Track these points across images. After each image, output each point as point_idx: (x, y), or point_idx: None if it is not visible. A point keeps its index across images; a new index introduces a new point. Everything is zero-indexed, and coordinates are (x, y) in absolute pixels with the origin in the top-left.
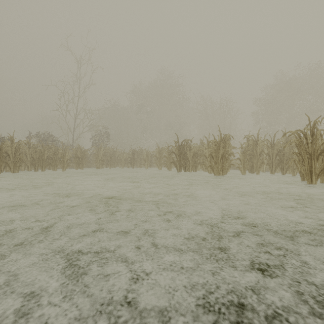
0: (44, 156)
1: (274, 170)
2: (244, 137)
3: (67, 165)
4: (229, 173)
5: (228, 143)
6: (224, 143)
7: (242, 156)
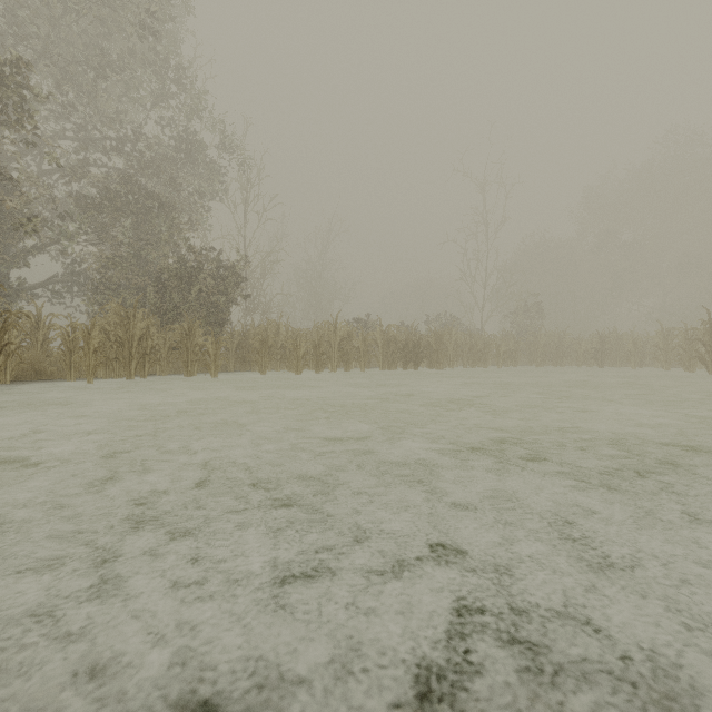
0: (475, 349)
1: None
2: None
3: (502, 361)
4: None
5: None
6: None
7: None
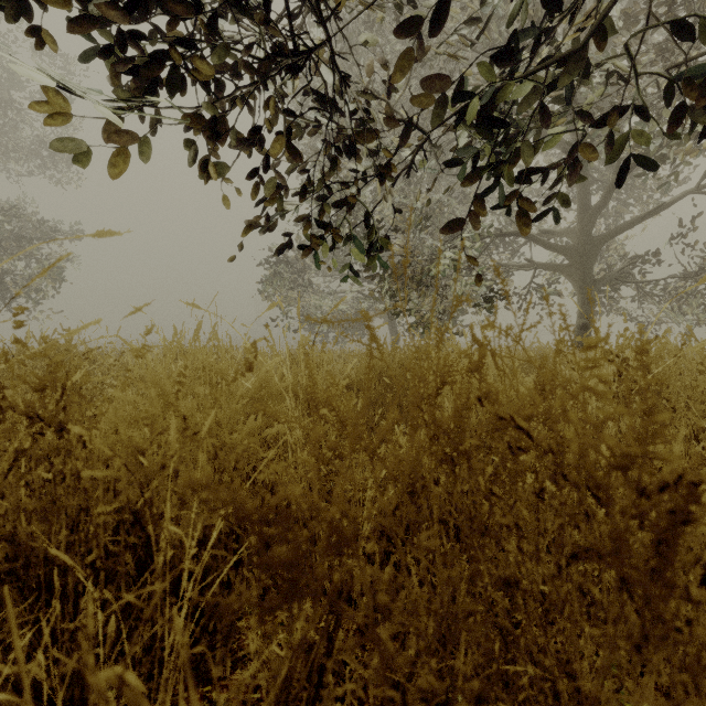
0: None
1: None
2: None
3: None
4: None
5: None
6: None
7: None
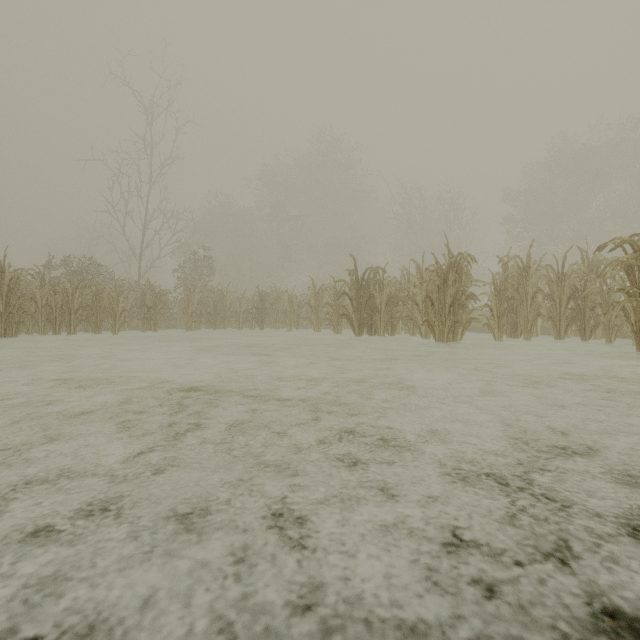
0: (73, 303)
1: (564, 332)
2: (500, 260)
3: (121, 323)
4: (464, 338)
5: (467, 270)
6: (456, 272)
7: (496, 301)
